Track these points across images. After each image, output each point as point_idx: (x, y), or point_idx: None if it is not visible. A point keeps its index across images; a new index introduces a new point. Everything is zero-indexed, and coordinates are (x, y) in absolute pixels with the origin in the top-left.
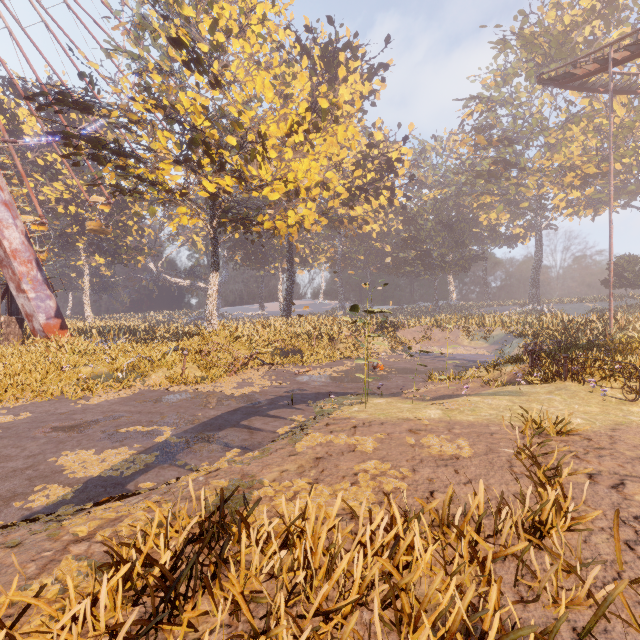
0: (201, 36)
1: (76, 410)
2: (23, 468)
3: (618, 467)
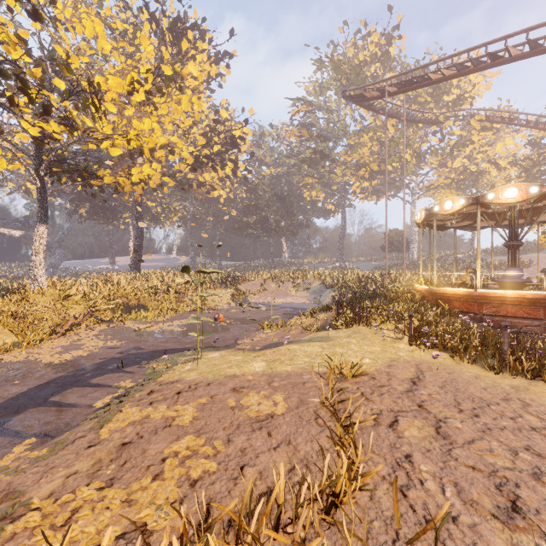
0: None
1: None
2: None
3: (393, 403)
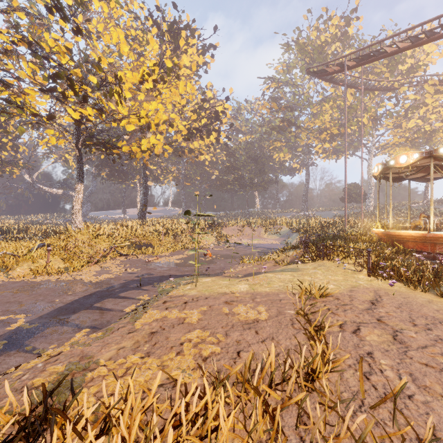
0: None
1: None
2: None
3: (355, 317)
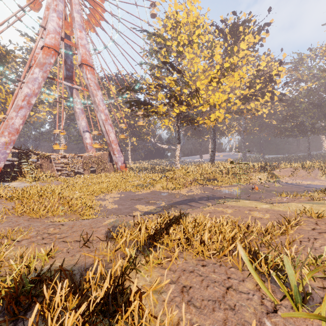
0: (173, 50)
1: (136, 195)
2: (128, 207)
3: None
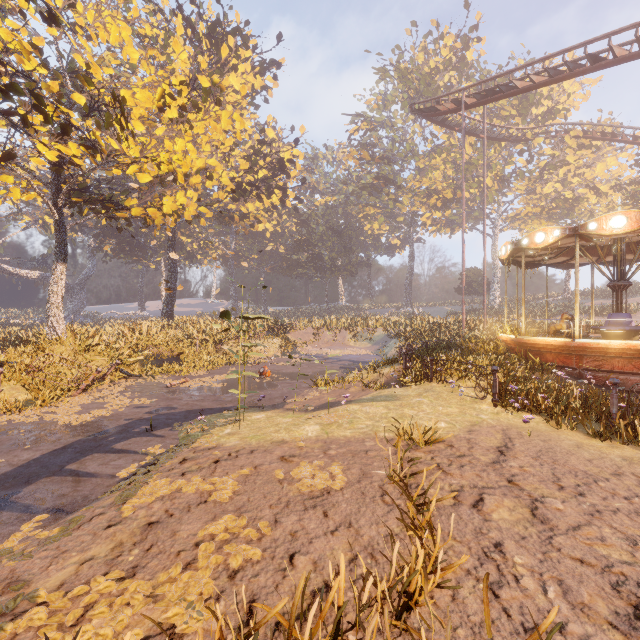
0: None
1: None
2: None
3: (477, 478)
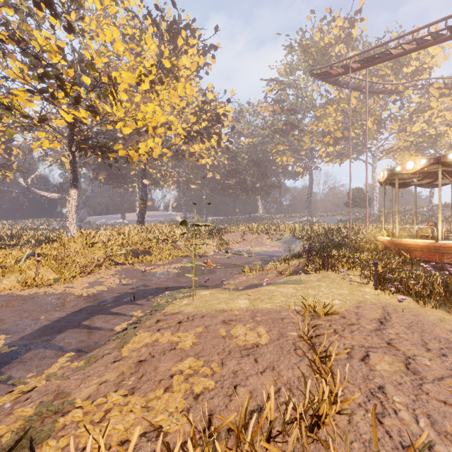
0: None
1: None
2: None
3: (363, 340)
